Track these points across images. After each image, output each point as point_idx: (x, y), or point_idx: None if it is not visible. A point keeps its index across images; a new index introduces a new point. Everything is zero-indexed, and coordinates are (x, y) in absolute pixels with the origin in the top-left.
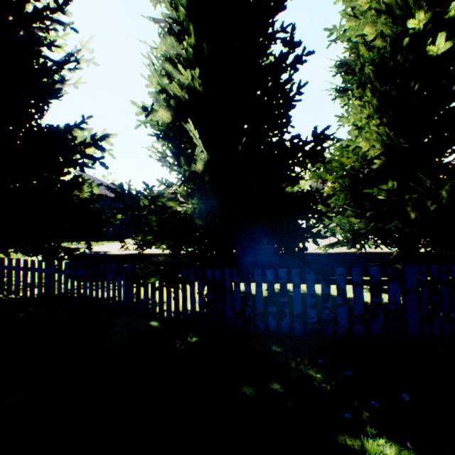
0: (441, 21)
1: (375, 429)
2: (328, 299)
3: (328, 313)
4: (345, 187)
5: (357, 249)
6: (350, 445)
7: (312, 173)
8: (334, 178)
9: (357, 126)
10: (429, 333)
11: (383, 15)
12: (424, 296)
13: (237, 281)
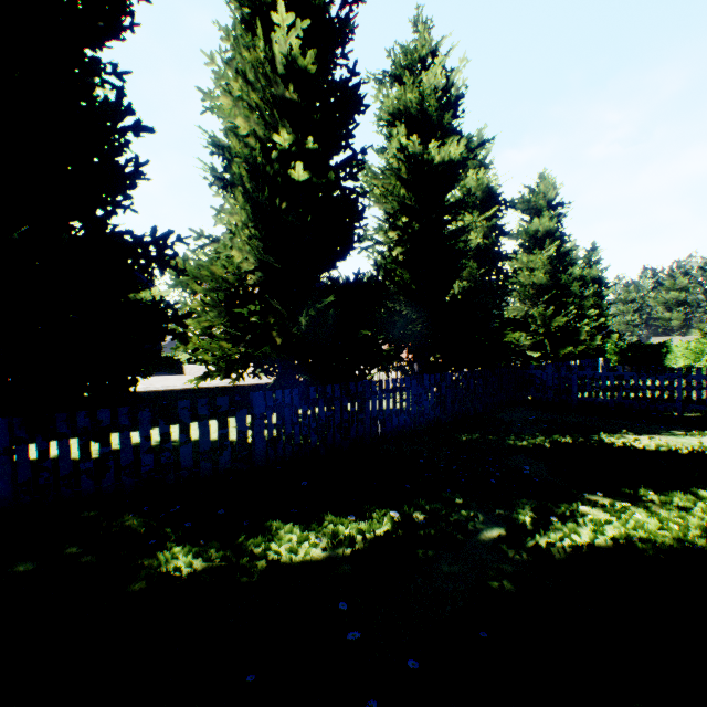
0: (303, 149)
1: (180, 544)
2: (169, 439)
3: (169, 455)
4: (220, 302)
5: (234, 379)
6: (147, 564)
7: (174, 279)
8: (205, 290)
9: (232, 230)
10: (274, 455)
11: (256, 114)
12: (271, 421)
13: (24, 436)
